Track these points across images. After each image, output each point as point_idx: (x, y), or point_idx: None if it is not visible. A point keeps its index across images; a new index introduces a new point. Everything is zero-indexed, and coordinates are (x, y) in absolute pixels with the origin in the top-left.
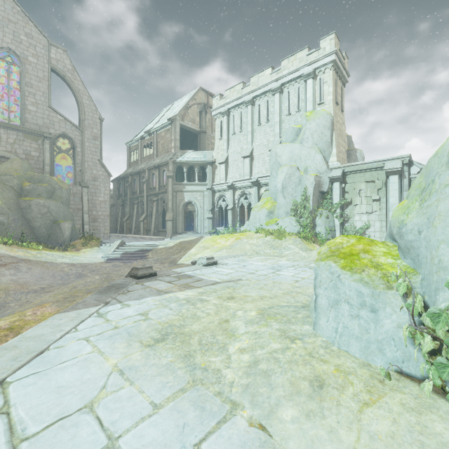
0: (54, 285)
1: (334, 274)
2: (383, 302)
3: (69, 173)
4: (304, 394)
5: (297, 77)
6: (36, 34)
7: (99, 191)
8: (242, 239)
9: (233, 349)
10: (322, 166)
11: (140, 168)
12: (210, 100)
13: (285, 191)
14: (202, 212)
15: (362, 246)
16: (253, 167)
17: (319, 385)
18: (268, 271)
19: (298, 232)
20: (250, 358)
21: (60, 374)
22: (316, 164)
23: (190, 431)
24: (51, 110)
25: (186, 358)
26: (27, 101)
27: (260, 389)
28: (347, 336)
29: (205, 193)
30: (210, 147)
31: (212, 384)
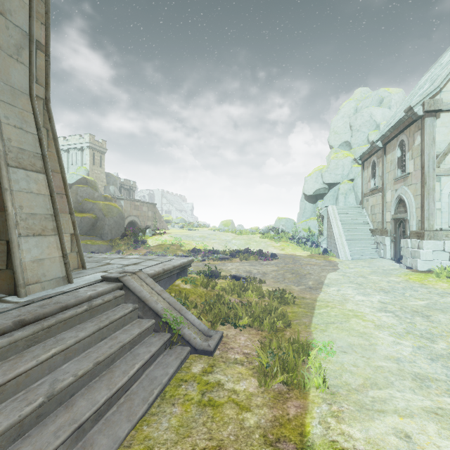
0: None
1: None
2: None
3: None
4: None
5: (75, 147)
6: None
7: None
8: None
9: None
10: None
11: None
12: None
13: None
14: None
15: None
16: None
17: None
18: None
19: None
20: None
21: None
22: None
23: None
24: None
25: None
26: None
27: None
28: None
29: None
30: None
31: None
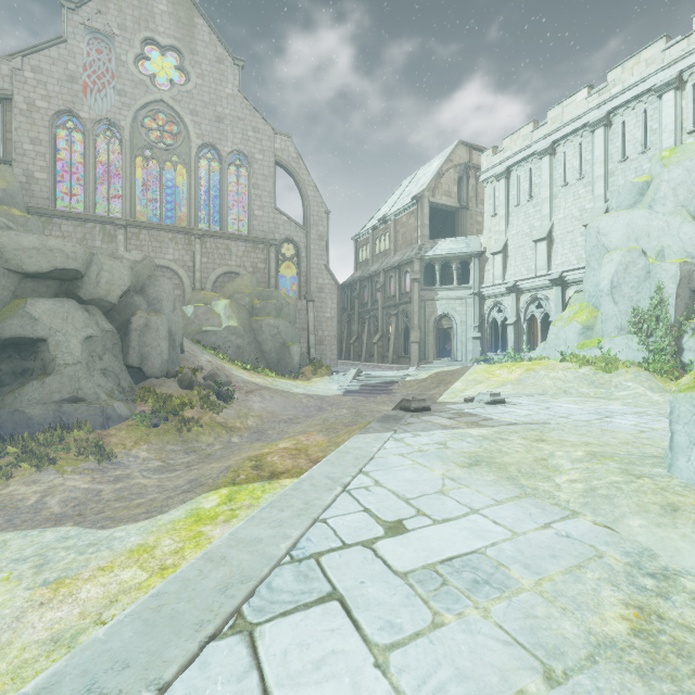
0: (299, 416)
1: None
2: None
3: (291, 285)
4: (653, 513)
5: (642, 93)
6: (262, 125)
7: (326, 306)
8: (537, 371)
9: (560, 480)
10: None
11: (372, 270)
12: (475, 157)
13: (617, 292)
14: (463, 330)
15: None
16: (553, 255)
17: (672, 509)
18: (590, 417)
19: (644, 361)
20: (585, 486)
21: (400, 473)
22: (684, 242)
23: (537, 517)
24: (276, 211)
25: (510, 479)
26: (253, 206)
27: (601, 506)
28: None
29: (469, 301)
30: (474, 229)
31: (546, 498)
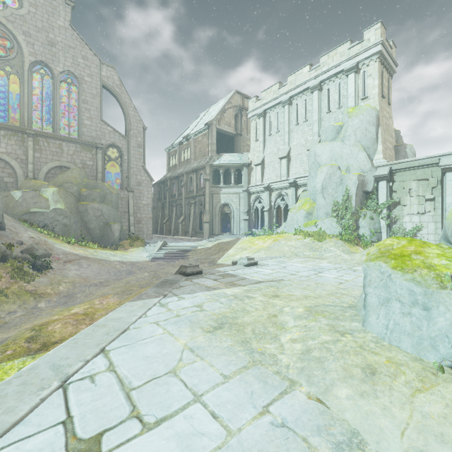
0: (110, 280)
1: (385, 274)
2: (436, 301)
3: (117, 179)
4: (357, 378)
5: (338, 72)
6: (91, 55)
7: (143, 195)
8: (280, 241)
9: (284, 339)
10: (366, 165)
11: (179, 172)
12: (246, 102)
13: (325, 191)
14: (238, 214)
15: (413, 248)
16: (290, 167)
17: (371, 372)
18: (309, 273)
19: (339, 234)
20: (303, 347)
21: (144, 347)
22: (359, 163)
23: (258, 397)
24: (103, 123)
25: (244, 343)
26: (83, 116)
27: (315, 371)
28: (398, 332)
29: (241, 195)
30: (245, 149)
31: (270, 365)
